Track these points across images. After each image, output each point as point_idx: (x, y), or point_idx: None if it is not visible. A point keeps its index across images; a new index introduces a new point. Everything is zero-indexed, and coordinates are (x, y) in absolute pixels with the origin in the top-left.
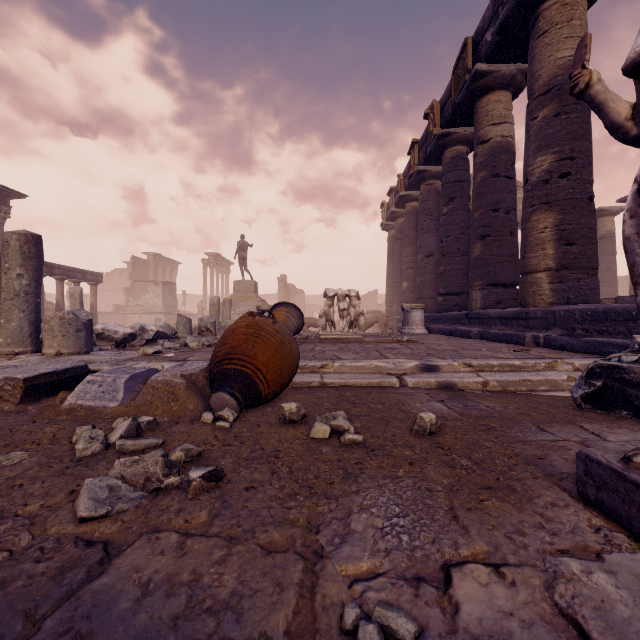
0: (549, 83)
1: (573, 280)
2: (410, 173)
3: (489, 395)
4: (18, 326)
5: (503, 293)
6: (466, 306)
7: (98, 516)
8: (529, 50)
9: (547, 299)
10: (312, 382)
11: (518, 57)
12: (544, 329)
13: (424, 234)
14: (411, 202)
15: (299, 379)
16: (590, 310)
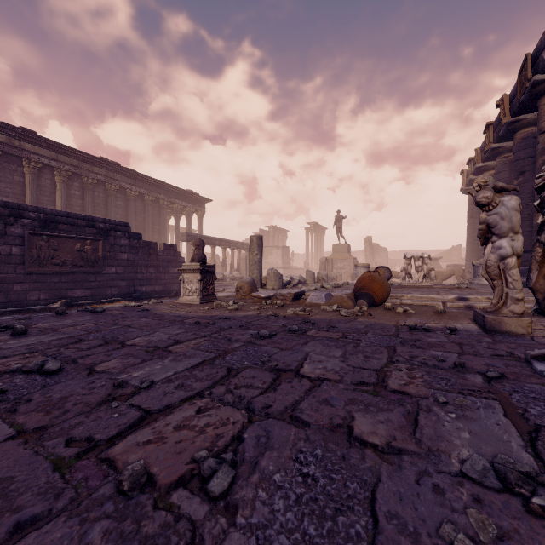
0: None
1: None
2: (485, 150)
3: None
4: (256, 276)
5: None
6: None
7: (348, 316)
8: None
9: None
10: (396, 302)
11: None
12: None
13: None
14: (488, 171)
15: (390, 301)
16: None
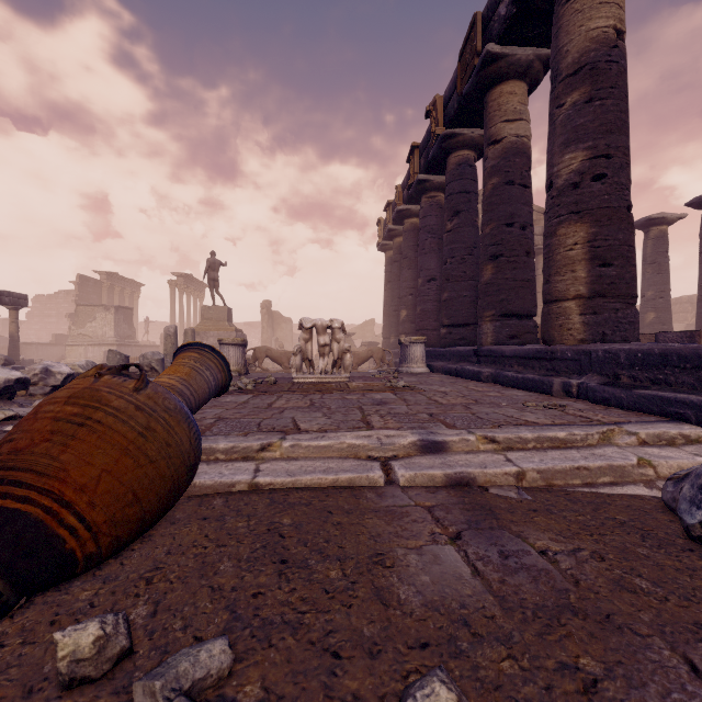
0: (580, 60)
1: (610, 311)
2: (409, 183)
3: (531, 504)
4: None
5: (518, 325)
6: (473, 340)
7: None
8: (554, 20)
9: (578, 335)
10: (235, 483)
11: (536, 39)
12: (575, 373)
13: (425, 255)
14: (411, 218)
15: (213, 478)
16: (641, 351)
